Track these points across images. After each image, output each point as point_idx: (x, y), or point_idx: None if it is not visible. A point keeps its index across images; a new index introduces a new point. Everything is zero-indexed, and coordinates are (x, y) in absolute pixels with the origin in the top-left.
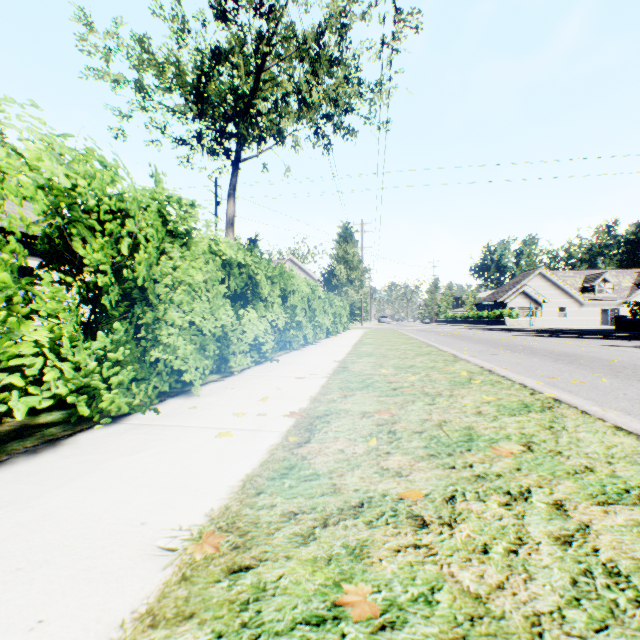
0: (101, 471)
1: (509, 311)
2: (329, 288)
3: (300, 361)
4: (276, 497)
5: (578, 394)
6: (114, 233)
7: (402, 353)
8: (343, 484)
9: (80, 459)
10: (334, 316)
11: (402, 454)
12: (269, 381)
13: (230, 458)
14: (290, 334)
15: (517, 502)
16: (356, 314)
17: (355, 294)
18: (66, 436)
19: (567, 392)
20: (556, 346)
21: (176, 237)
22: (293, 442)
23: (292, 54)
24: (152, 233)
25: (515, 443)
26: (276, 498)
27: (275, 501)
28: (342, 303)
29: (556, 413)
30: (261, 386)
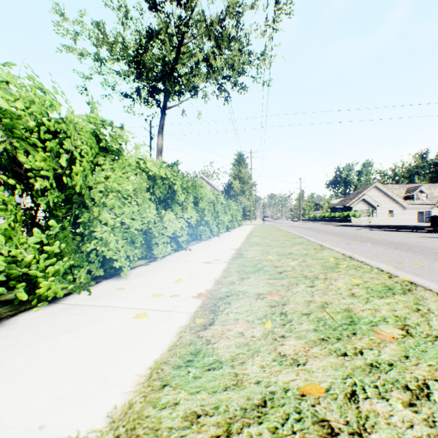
0: (24, 355)
1: (354, 213)
2: (228, 197)
3: (207, 249)
4: (180, 391)
5: (422, 276)
6: (53, 147)
7: (282, 243)
8: (244, 374)
9: (11, 341)
10: (232, 216)
11: (296, 338)
12: (183, 265)
13: (143, 341)
14: (200, 229)
15: (421, 401)
16: (247, 215)
17: (246, 201)
18: (9, 316)
19: (413, 274)
20: (392, 238)
21: (110, 154)
22: (199, 324)
23: (202, 33)
24: (88, 149)
25: (393, 326)
26: (180, 393)
27: (178, 397)
28: (237, 207)
29: (417, 295)
30: (177, 269)
